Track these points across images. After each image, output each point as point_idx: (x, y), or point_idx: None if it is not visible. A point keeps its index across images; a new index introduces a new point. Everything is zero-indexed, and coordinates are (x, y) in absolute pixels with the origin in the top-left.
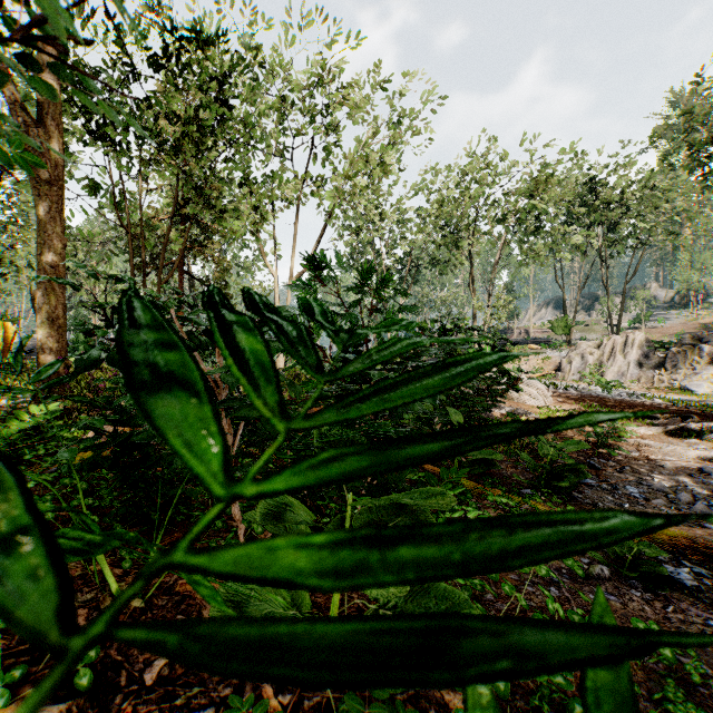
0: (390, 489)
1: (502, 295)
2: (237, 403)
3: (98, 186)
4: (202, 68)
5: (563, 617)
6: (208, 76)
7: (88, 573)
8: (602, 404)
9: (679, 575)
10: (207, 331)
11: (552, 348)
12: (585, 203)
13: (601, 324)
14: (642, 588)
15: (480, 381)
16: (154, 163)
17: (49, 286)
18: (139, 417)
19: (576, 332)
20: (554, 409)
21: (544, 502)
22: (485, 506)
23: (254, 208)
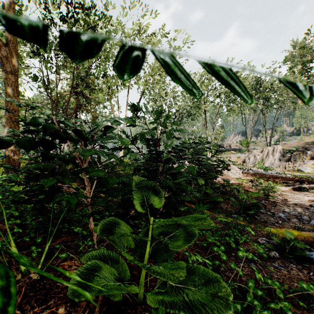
0: (171, 215)
1: (219, 129)
2: (91, 169)
3: (36, 77)
4: (84, 23)
5: (263, 281)
6: (87, 26)
7: (12, 259)
8: (264, 177)
9: (311, 256)
10: (74, 130)
11: (241, 152)
12: (255, 89)
13: (262, 142)
14: (295, 263)
15: (211, 165)
16: (62, 66)
17: (11, 121)
18: (40, 177)
19: (251, 146)
20: (243, 179)
21: (242, 221)
22: (215, 222)
23: (108, 88)
